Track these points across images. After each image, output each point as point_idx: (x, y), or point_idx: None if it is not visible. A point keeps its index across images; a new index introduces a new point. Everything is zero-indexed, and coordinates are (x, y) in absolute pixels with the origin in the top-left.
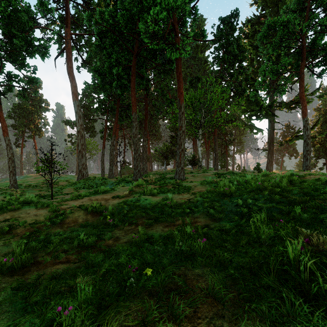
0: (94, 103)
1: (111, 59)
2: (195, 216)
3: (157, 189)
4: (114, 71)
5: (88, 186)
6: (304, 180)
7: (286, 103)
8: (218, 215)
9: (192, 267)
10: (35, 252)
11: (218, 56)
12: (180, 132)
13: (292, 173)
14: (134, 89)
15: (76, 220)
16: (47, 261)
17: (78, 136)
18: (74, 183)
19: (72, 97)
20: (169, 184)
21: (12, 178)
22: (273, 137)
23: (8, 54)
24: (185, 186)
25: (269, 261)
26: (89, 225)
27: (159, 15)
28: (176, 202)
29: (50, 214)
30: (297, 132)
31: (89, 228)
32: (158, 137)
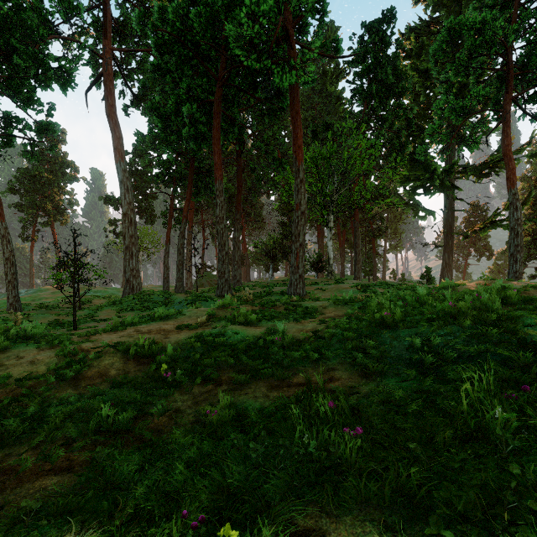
0: (153, 167)
1: (179, 90)
2: (329, 367)
3: (257, 312)
4: (184, 110)
5: (140, 306)
6: (528, 296)
7: (475, 167)
8: (374, 365)
9: (336, 505)
10: (10, 442)
11: (361, 87)
12: (297, 213)
13: (502, 285)
14: (218, 140)
15: (106, 373)
16: (25, 467)
17: (125, 221)
18: (116, 302)
19: (115, 156)
20: (279, 304)
21: (11, 293)
22: (452, 224)
23: (5, 82)
24: (306, 307)
25: (536, 507)
26: (128, 383)
27: (260, 5)
28: (292, 337)
29: (59, 361)
30: (493, 215)
31: (126, 388)
32: (260, 225)
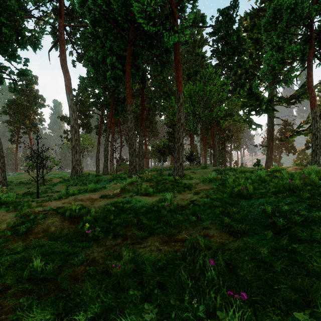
0: (90, 98)
1: (105, 49)
2: (204, 226)
3: (153, 187)
4: (107, 61)
5: (81, 183)
6: None
7: (287, 98)
8: (238, 226)
9: None
10: None
11: (218, 48)
12: (178, 124)
13: (316, 169)
14: (129, 79)
15: (48, 229)
16: None
17: (72, 131)
18: (66, 180)
19: (66, 90)
20: (167, 181)
21: (1, 175)
22: (273, 133)
23: None
24: (185, 183)
25: None
26: (61, 237)
27: None
28: (177, 204)
29: (17, 220)
30: (297, 127)
31: (59, 241)
32: (155, 134)
